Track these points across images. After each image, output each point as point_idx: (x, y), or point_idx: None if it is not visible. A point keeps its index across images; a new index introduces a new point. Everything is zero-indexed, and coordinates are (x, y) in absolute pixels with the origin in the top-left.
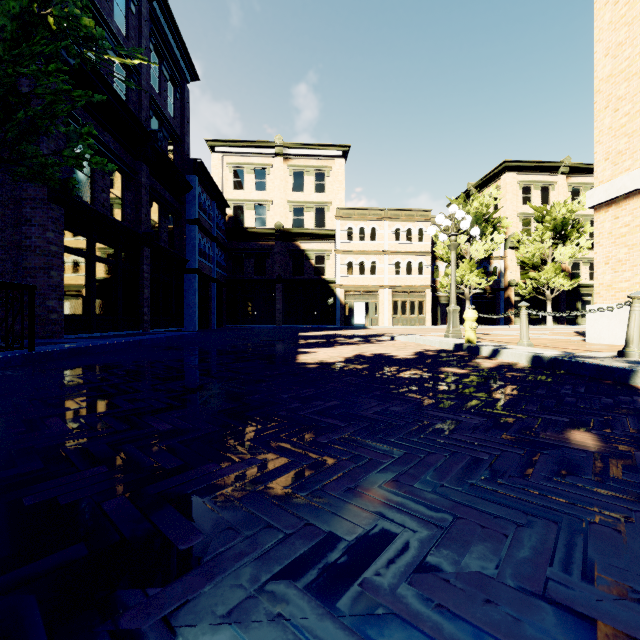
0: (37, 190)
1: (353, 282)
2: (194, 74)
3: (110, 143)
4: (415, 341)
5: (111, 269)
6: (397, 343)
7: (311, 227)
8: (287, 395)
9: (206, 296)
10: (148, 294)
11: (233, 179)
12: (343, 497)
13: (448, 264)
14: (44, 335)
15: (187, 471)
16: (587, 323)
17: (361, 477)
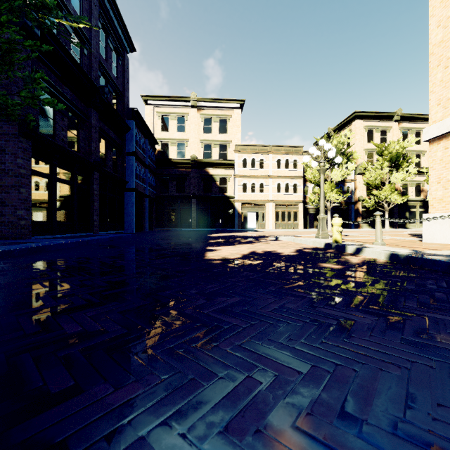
0: (10, 127)
1: (247, 198)
2: (132, 47)
3: (68, 94)
4: (294, 241)
5: (69, 187)
6: (281, 242)
7: (217, 158)
8: (194, 291)
9: (141, 208)
10: (97, 206)
11: (161, 124)
12: (251, 448)
13: (315, 185)
14: (15, 236)
15: (73, 397)
16: (423, 227)
17: (269, 407)
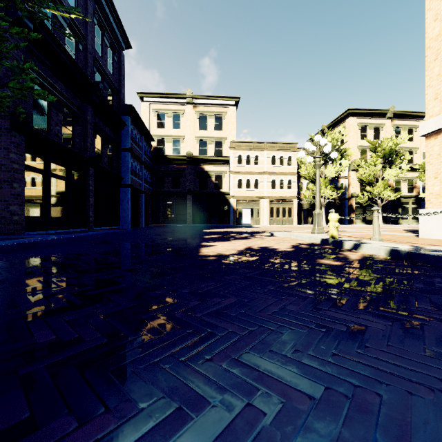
0: (2, 121)
1: (242, 194)
2: (128, 43)
3: (63, 89)
4: (289, 236)
5: (63, 183)
6: (276, 238)
7: (212, 155)
8: (187, 290)
9: (137, 204)
10: (92, 202)
11: (157, 120)
12: None
13: (309, 181)
14: (8, 232)
15: (23, 437)
16: (420, 223)
17: None
